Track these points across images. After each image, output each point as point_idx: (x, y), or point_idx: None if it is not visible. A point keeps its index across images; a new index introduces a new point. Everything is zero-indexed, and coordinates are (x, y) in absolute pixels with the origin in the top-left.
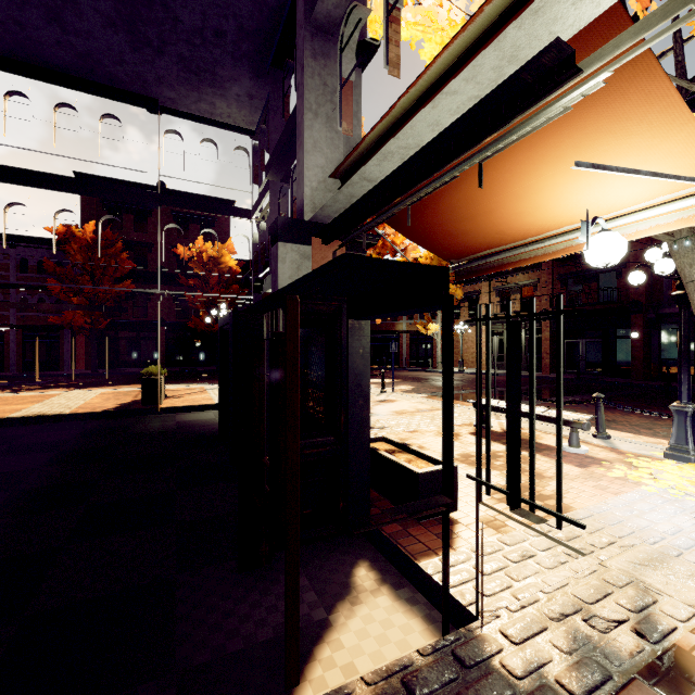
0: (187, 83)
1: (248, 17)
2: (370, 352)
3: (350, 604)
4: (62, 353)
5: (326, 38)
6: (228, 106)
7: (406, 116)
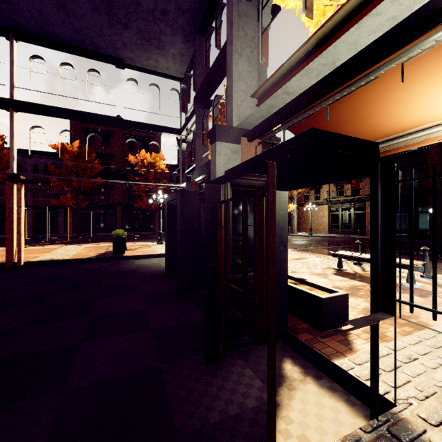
0: (142, 47)
1: (183, 1)
2: None
3: (287, 389)
4: (58, 223)
5: (246, 3)
6: (167, 62)
7: (318, 46)
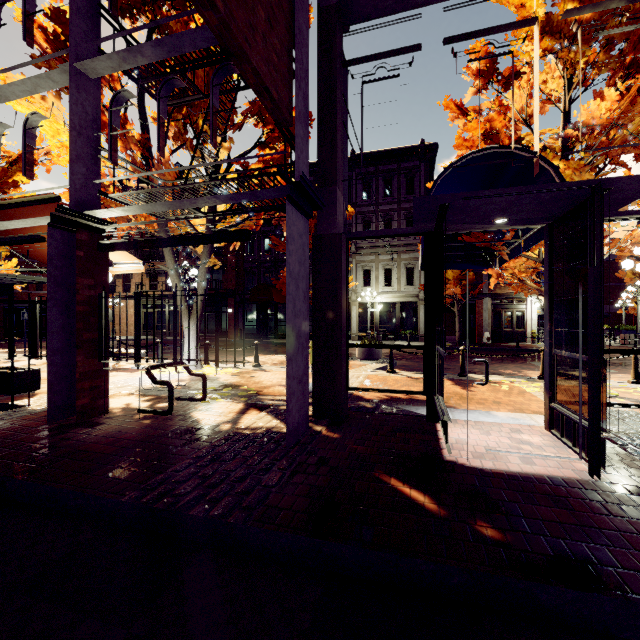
0: None
1: None
2: (5, 323)
3: None
4: None
5: None
6: None
7: (3, 206)
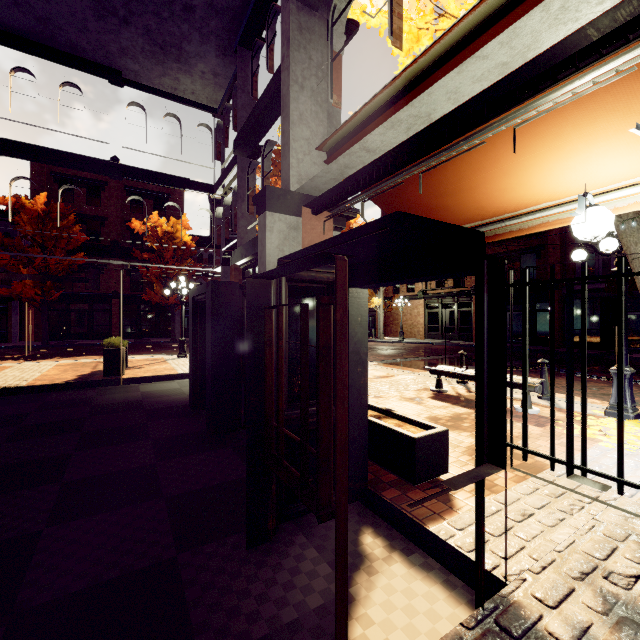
0: (152, 56)
1: None
2: None
3: (366, 574)
4: (10, 325)
5: (311, 13)
6: (192, 83)
7: (408, 88)
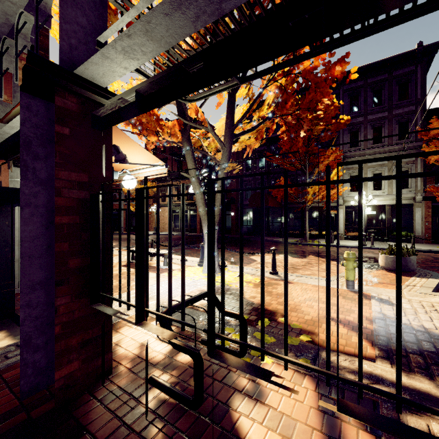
0: None
1: None
2: None
3: None
4: None
5: None
6: None
7: None
